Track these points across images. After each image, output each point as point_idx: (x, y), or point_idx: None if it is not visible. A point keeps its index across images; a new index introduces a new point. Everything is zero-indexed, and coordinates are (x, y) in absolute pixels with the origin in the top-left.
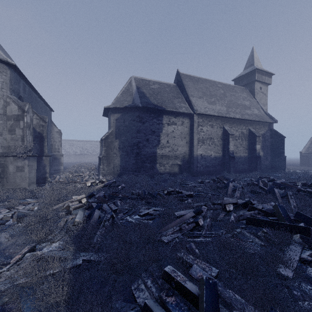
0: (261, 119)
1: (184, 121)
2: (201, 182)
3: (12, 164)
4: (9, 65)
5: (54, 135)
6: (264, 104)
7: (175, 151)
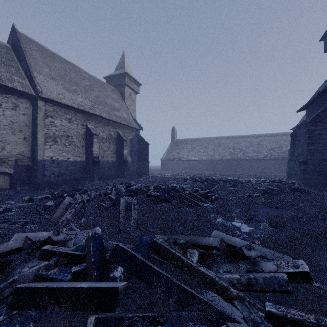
0: (129, 124)
1: (19, 104)
2: (30, 200)
3: None
4: None
5: None
6: (134, 111)
7: None
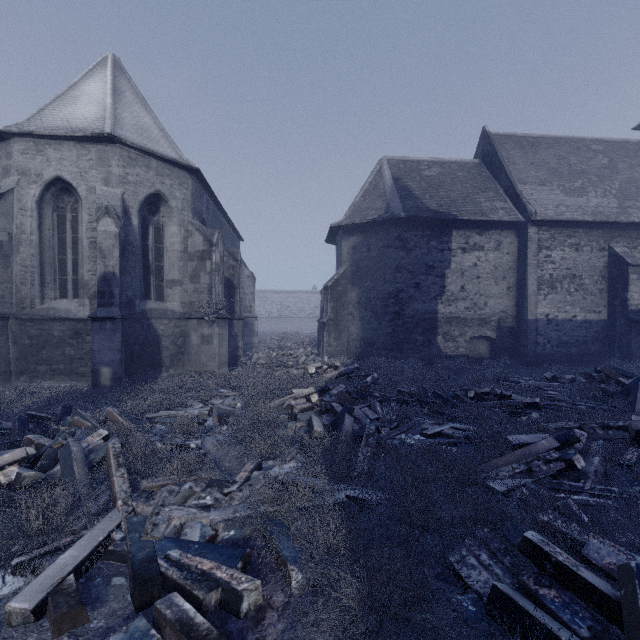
0: None
1: (502, 241)
2: (553, 379)
3: (196, 332)
4: (192, 171)
5: (244, 282)
6: None
7: (481, 308)
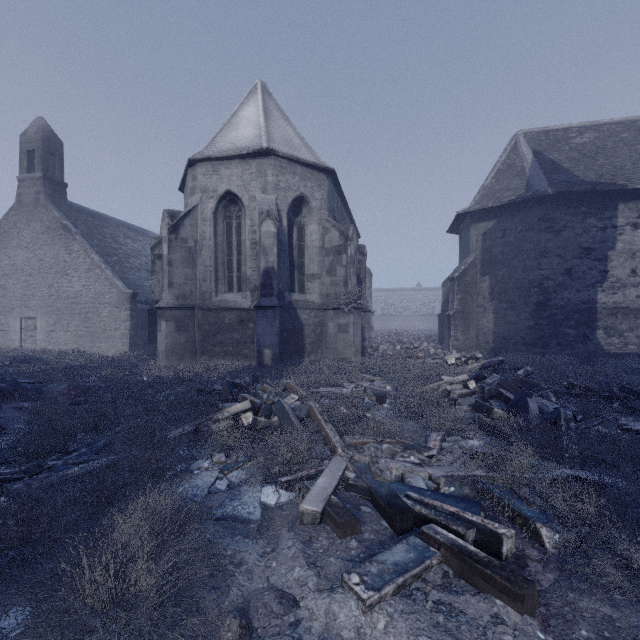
0: None
1: None
2: None
3: (332, 321)
4: (328, 173)
5: None
6: None
7: None
